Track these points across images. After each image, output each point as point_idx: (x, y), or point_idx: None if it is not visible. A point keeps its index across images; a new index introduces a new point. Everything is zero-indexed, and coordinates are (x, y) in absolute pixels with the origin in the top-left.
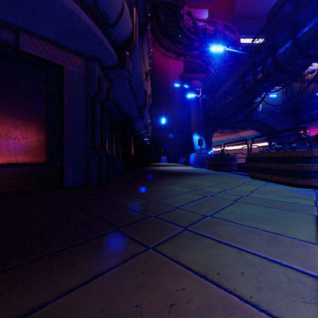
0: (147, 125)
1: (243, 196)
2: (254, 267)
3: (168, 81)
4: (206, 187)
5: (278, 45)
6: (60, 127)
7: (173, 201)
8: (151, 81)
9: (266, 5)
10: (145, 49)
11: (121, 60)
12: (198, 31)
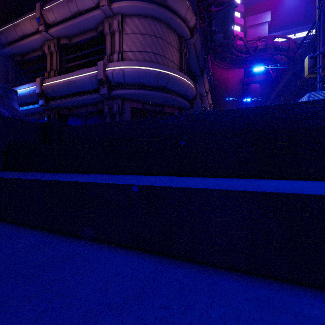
0: None
1: None
2: None
3: (228, 88)
4: None
5: None
6: None
7: None
8: (212, 91)
9: None
10: (205, 79)
11: (192, 105)
12: (250, 50)
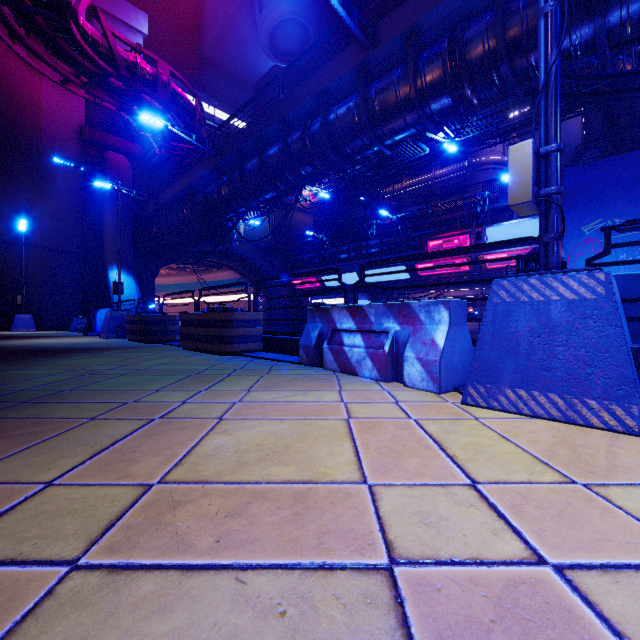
0: None
1: (141, 369)
2: (82, 407)
3: (40, 129)
4: (95, 366)
5: (247, 156)
6: None
7: (17, 386)
8: None
9: (253, 69)
10: None
11: None
12: (119, 61)
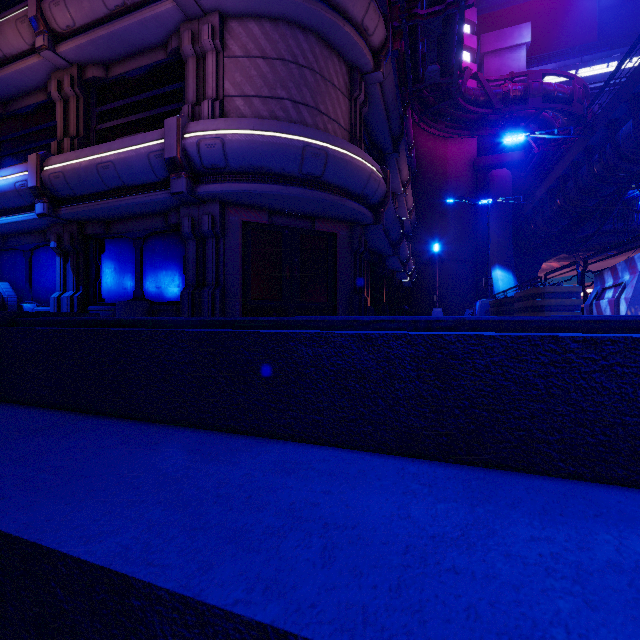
0: (405, 261)
1: None
2: None
3: (446, 177)
4: None
5: (623, 120)
6: (334, 277)
7: None
8: (414, 182)
9: None
10: (402, 158)
11: (377, 217)
12: (493, 100)
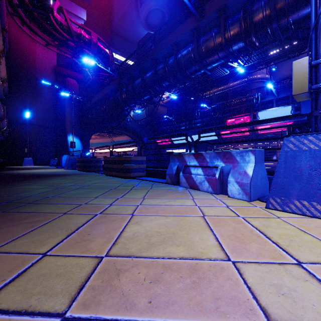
0: None
1: (86, 185)
2: (58, 206)
3: (35, 68)
4: (63, 184)
5: (135, 77)
6: None
7: (26, 194)
8: (7, 60)
9: (137, 35)
10: None
11: None
12: (73, 33)
